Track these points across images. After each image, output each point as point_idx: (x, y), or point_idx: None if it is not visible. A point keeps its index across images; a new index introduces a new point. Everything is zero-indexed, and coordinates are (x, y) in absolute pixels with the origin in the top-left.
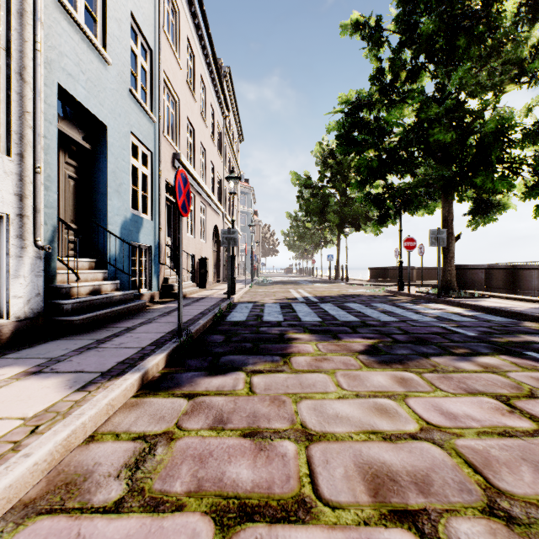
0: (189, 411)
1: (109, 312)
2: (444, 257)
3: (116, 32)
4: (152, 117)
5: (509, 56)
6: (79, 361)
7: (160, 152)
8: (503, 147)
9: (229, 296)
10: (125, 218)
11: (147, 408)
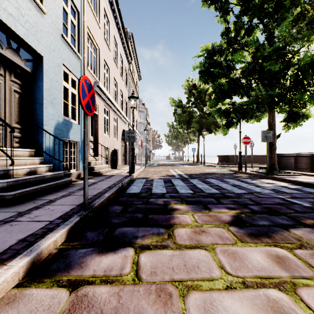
0: None
1: (39, 188)
2: (269, 148)
3: None
4: (79, 56)
5: (311, 19)
6: None
7: None
8: (313, 74)
9: (130, 174)
10: (57, 121)
11: (21, 309)
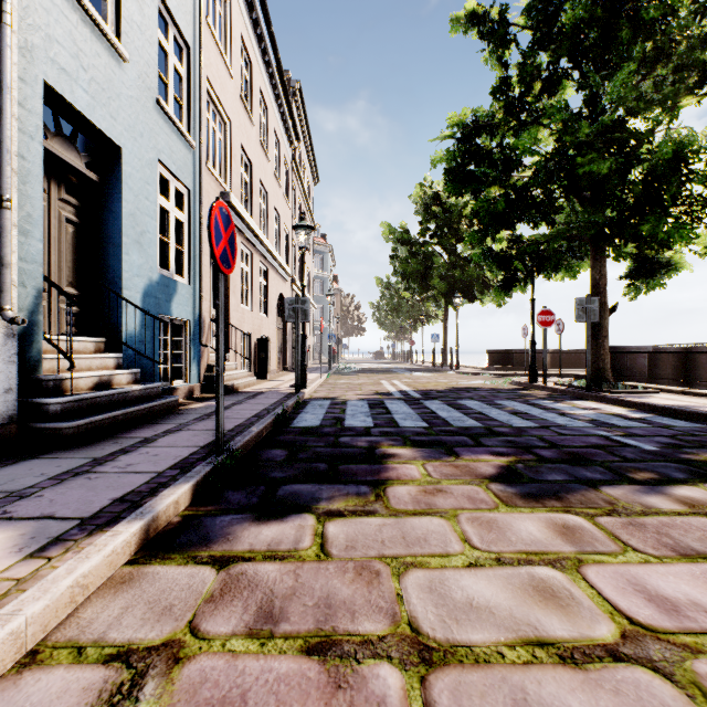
0: (216, 594)
1: (120, 415)
2: (594, 336)
3: (136, 16)
4: (190, 141)
5: (684, 60)
6: (53, 498)
7: (201, 189)
8: (681, 182)
9: (298, 391)
10: (149, 281)
11: (146, 588)
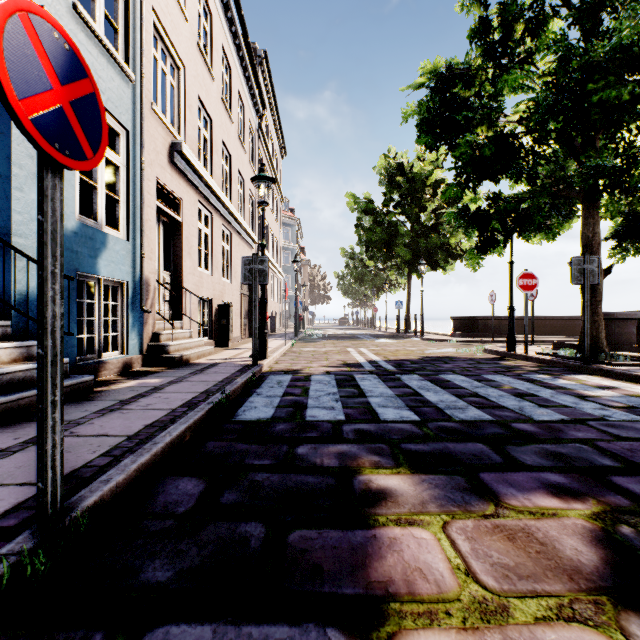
0: None
1: None
2: None
3: None
4: (127, 71)
5: None
6: None
7: (143, 130)
8: None
9: (255, 363)
10: None
11: None
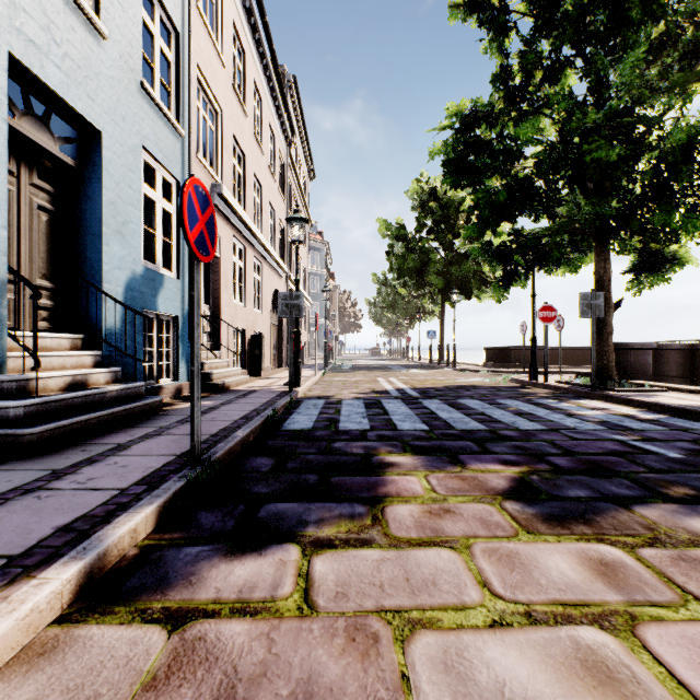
0: (160, 674)
1: (94, 419)
2: (598, 332)
3: None
4: (178, 128)
5: (690, 47)
6: None
7: None
8: (694, 170)
9: (291, 389)
10: (132, 274)
11: (70, 664)
